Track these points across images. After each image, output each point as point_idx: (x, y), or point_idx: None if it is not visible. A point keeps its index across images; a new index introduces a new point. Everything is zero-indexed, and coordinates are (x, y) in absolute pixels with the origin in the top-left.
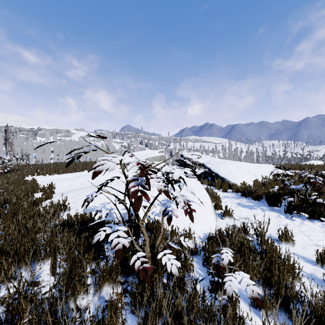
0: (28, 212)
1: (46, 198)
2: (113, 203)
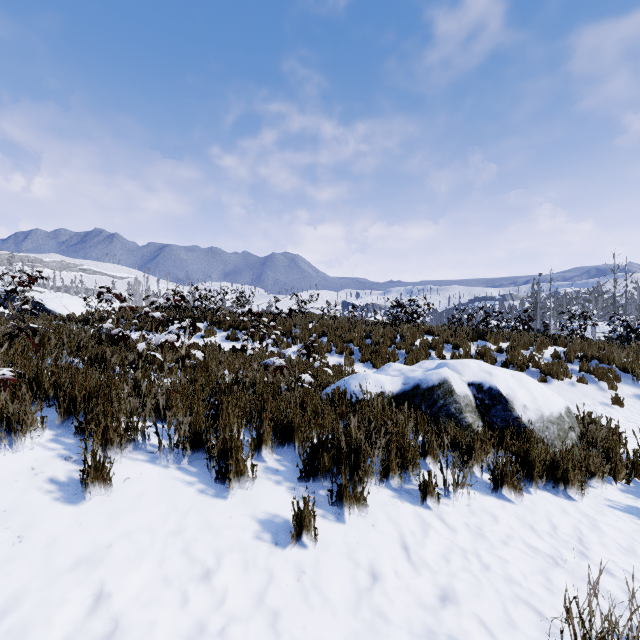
0: None
1: None
2: None
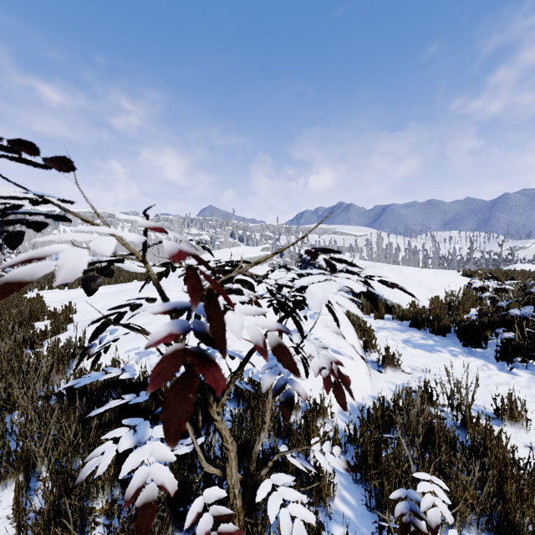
0: (1, 362)
1: (55, 332)
2: (160, 353)
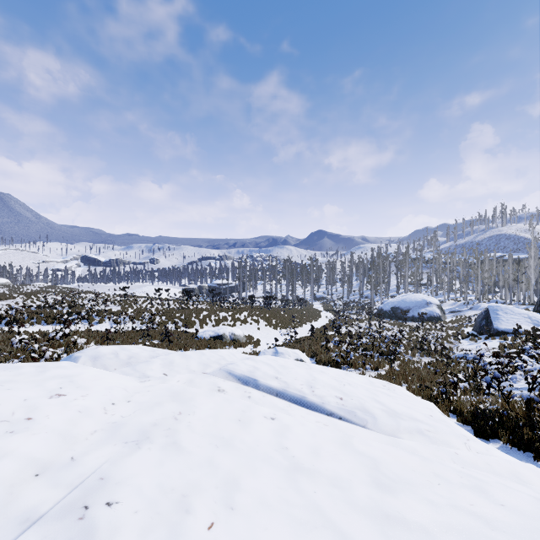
0: None
1: None
2: None
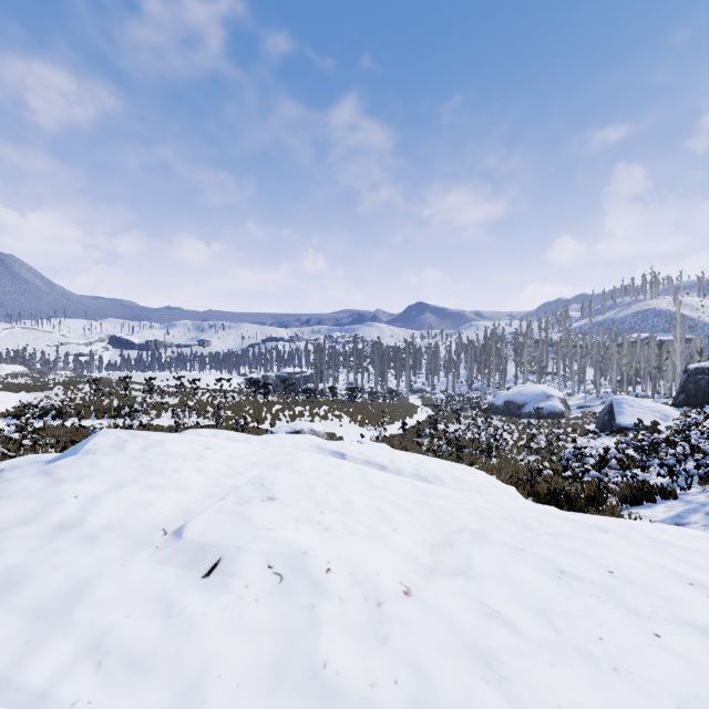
0: None
1: None
2: None
